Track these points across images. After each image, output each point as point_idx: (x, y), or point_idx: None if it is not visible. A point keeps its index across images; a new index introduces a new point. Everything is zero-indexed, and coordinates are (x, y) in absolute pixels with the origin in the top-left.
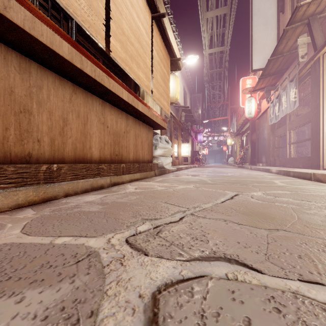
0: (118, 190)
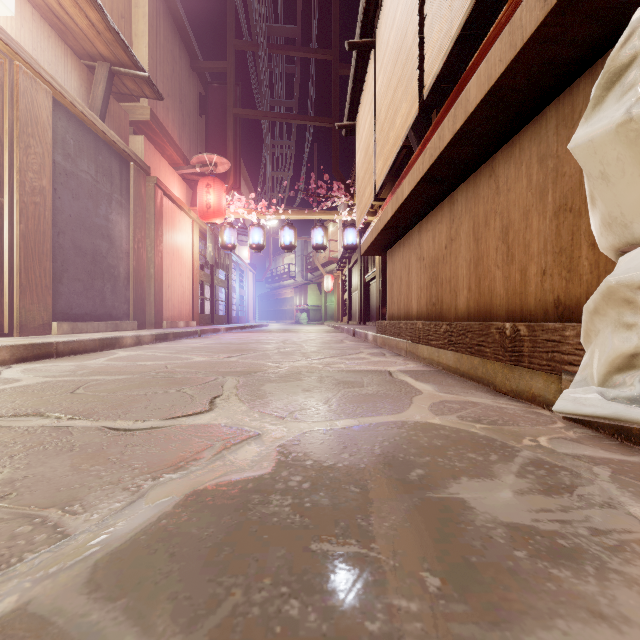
0: (377, 355)
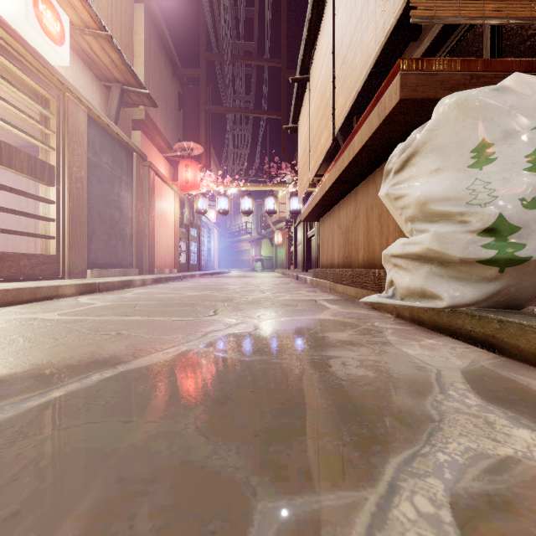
0: (311, 292)
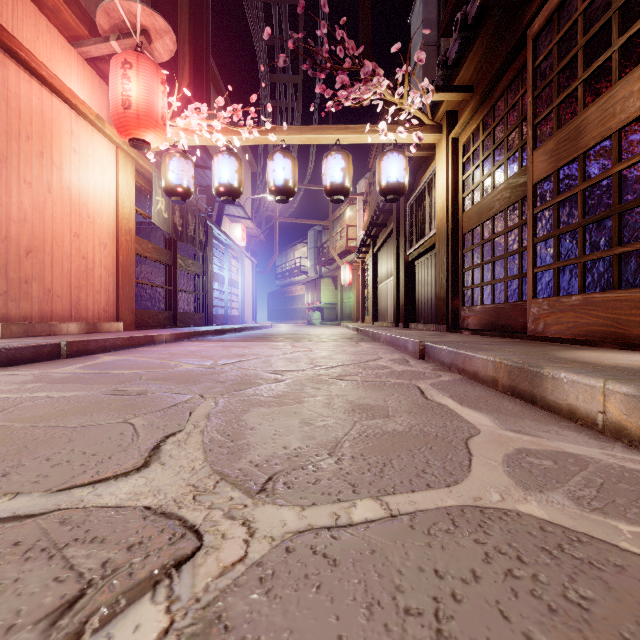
0: None
